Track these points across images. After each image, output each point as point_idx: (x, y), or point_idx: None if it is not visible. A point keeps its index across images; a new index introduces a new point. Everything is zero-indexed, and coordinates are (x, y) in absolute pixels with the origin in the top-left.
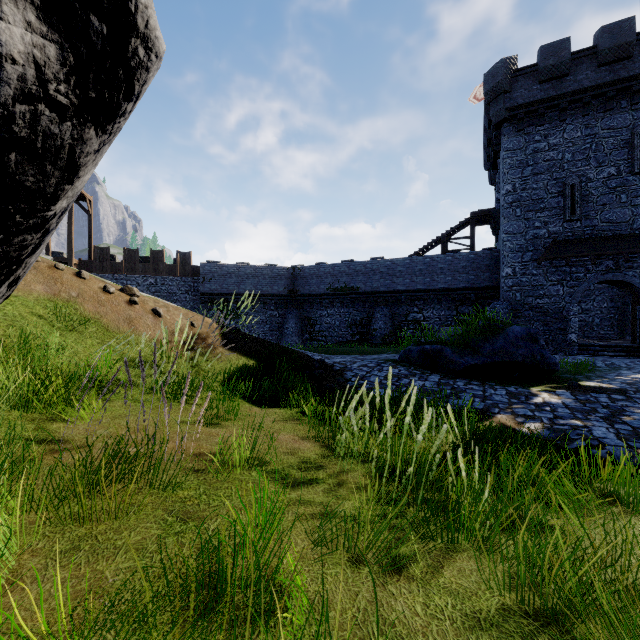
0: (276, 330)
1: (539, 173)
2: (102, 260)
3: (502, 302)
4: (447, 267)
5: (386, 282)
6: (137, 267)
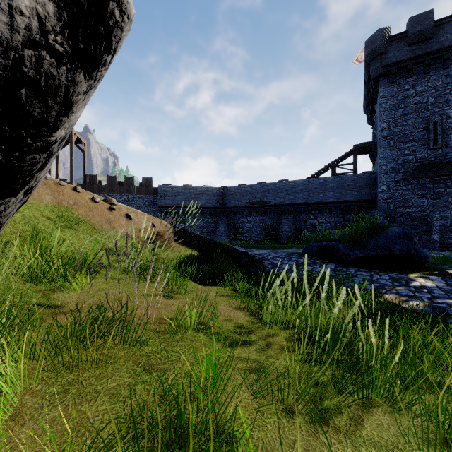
0: (211, 232)
1: (408, 113)
2: (92, 184)
3: (379, 211)
4: (336, 186)
5: (290, 197)
6: (115, 188)
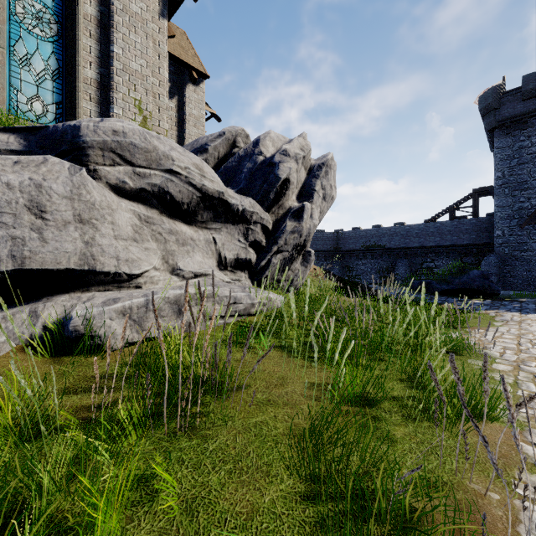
0: None
1: (523, 163)
2: None
3: (494, 255)
4: (453, 230)
5: (405, 241)
6: None
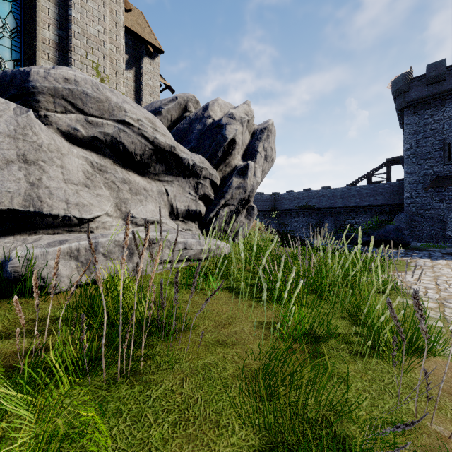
0: None
1: (427, 137)
2: None
3: (403, 213)
4: (370, 192)
5: (331, 202)
6: None
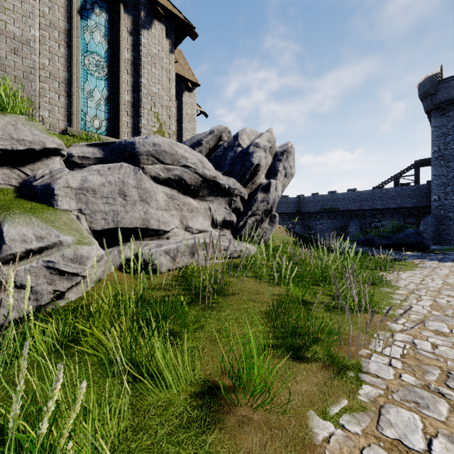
0: None
1: None
2: None
3: (431, 216)
4: (397, 195)
5: (356, 204)
6: None
